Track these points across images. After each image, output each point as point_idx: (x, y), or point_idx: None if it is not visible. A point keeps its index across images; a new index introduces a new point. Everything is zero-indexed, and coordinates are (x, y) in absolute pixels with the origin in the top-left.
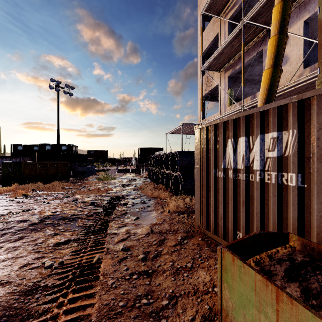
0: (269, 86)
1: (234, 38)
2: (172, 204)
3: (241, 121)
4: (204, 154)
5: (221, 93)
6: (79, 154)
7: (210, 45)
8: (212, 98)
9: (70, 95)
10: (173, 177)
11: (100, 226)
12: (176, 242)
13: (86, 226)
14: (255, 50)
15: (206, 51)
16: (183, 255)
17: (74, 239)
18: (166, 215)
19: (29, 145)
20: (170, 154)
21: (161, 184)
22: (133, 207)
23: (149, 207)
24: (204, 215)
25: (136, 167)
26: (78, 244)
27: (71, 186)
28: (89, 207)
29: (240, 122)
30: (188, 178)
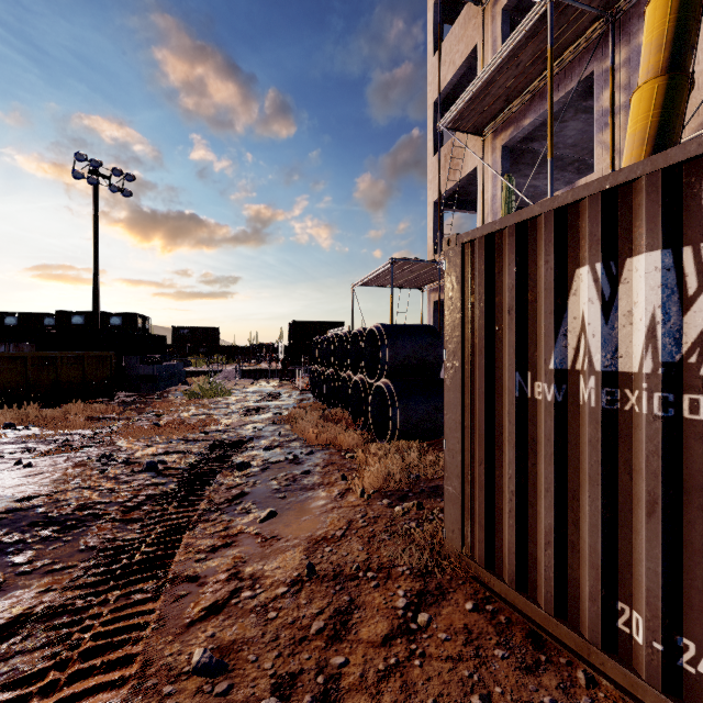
0: (657, 129)
1: (523, 42)
2: (372, 470)
3: (638, 193)
4: (479, 325)
5: (485, 188)
6: (145, 334)
7: (456, 76)
8: (460, 203)
9: (126, 196)
10: (372, 391)
11: (154, 549)
12: (392, 621)
13: (110, 549)
14: (575, 74)
15: (447, 90)
16: (422, 700)
17: (45, 609)
18: (356, 504)
19: (33, 314)
20: (363, 333)
21: (341, 409)
22: (263, 473)
23: (307, 474)
24: (479, 522)
25: (282, 366)
26: (49, 635)
27: (116, 414)
28: (141, 478)
29: (632, 198)
30: (412, 395)
